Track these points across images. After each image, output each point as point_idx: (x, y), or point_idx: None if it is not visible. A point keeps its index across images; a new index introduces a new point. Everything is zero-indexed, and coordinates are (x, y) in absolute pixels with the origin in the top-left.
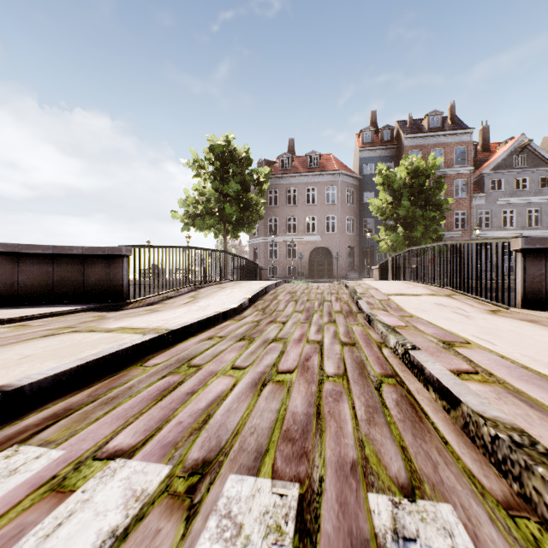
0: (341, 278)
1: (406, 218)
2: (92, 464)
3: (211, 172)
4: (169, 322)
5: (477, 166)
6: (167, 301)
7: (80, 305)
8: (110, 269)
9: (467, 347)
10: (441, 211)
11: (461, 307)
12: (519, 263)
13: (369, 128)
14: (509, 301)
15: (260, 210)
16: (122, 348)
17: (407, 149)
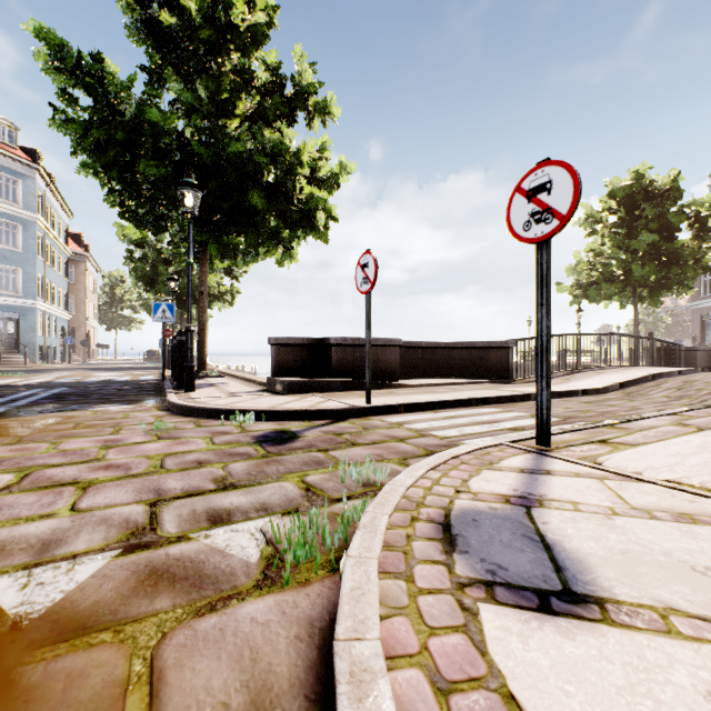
0: None
1: None
2: (510, 412)
3: (612, 224)
4: None
5: None
6: None
7: (484, 379)
8: (500, 356)
9: None
10: None
11: None
12: None
13: None
14: None
15: (703, 258)
16: (514, 394)
17: None
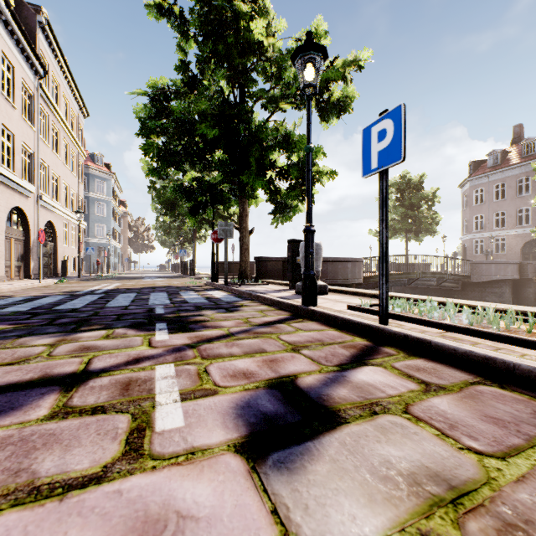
0: None
1: None
2: None
3: (394, 199)
4: None
5: None
6: None
7: None
8: None
9: None
10: None
11: None
12: None
13: None
14: None
15: (436, 218)
16: None
17: None
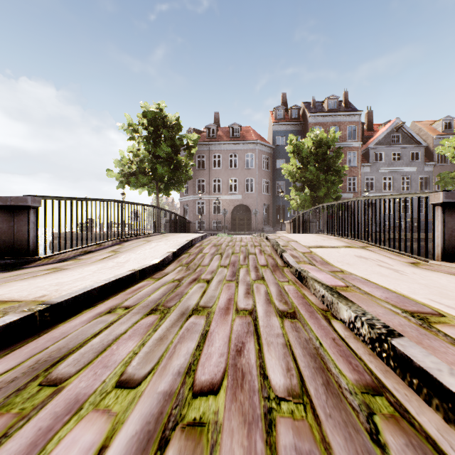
0: (258, 231)
1: (312, 181)
2: None
3: (145, 136)
4: (63, 287)
5: (364, 142)
6: (83, 257)
7: None
8: (14, 221)
9: (449, 323)
10: (339, 175)
11: (382, 260)
12: (439, 216)
13: (281, 107)
14: (427, 254)
15: (189, 171)
16: None
17: (311, 125)
